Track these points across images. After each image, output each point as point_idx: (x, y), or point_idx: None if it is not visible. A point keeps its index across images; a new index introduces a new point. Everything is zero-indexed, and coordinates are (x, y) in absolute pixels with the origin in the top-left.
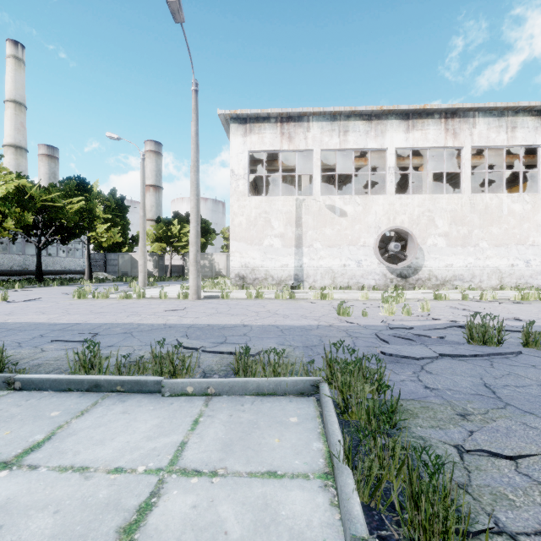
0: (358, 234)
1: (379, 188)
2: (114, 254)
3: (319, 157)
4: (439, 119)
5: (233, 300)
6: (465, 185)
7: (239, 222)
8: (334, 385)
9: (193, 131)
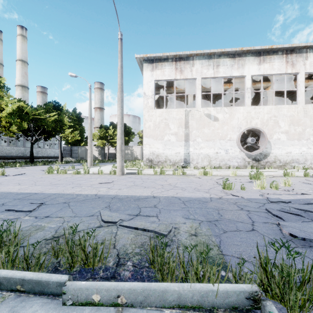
0: (226, 132)
1: (236, 104)
2: (76, 147)
3: (200, 83)
4: (281, 55)
5: (145, 175)
6: (300, 98)
7: (149, 125)
8: (271, 294)
9: (119, 65)
